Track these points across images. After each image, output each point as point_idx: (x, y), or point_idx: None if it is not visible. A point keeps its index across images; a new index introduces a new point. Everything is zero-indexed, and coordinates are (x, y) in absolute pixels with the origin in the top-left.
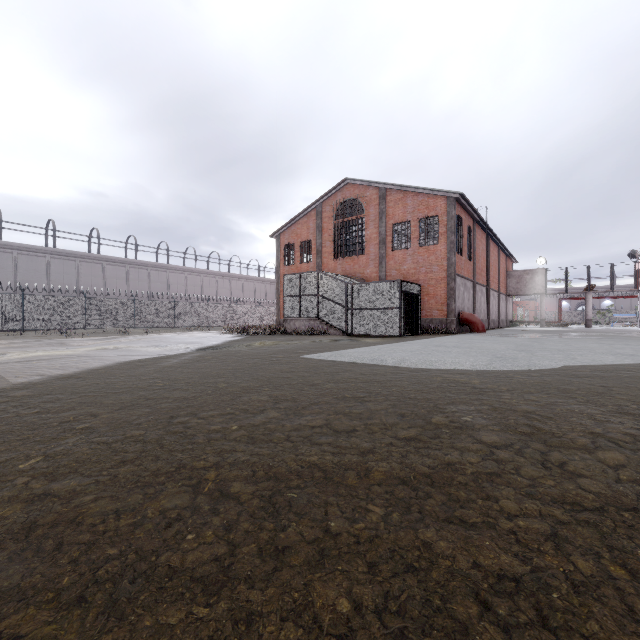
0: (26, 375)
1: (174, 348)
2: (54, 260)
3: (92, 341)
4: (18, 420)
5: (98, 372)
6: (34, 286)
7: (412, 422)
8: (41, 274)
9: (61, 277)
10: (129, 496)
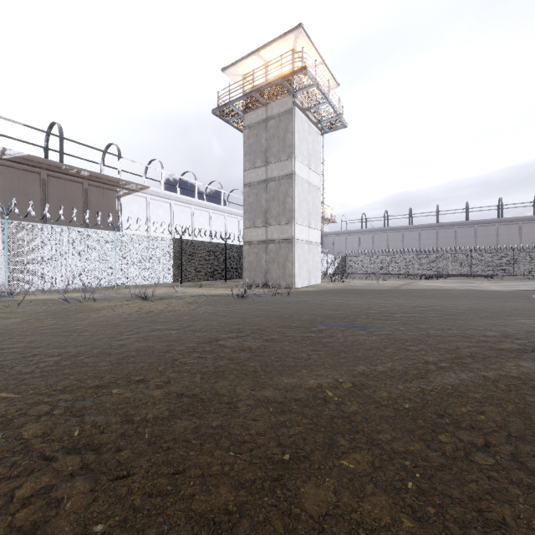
0: (405, 288)
1: (509, 288)
2: (501, 226)
3: (491, 283)
4: (381, 293)
5: (424, 290)
6: (487, 246)
7: (429, 301)
8: (491, 237)
9: (506, 238)
10: (371, 298)
